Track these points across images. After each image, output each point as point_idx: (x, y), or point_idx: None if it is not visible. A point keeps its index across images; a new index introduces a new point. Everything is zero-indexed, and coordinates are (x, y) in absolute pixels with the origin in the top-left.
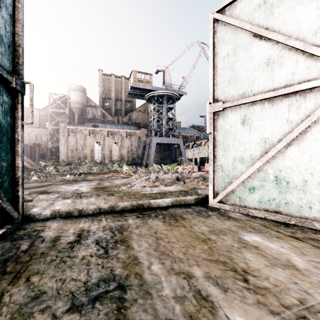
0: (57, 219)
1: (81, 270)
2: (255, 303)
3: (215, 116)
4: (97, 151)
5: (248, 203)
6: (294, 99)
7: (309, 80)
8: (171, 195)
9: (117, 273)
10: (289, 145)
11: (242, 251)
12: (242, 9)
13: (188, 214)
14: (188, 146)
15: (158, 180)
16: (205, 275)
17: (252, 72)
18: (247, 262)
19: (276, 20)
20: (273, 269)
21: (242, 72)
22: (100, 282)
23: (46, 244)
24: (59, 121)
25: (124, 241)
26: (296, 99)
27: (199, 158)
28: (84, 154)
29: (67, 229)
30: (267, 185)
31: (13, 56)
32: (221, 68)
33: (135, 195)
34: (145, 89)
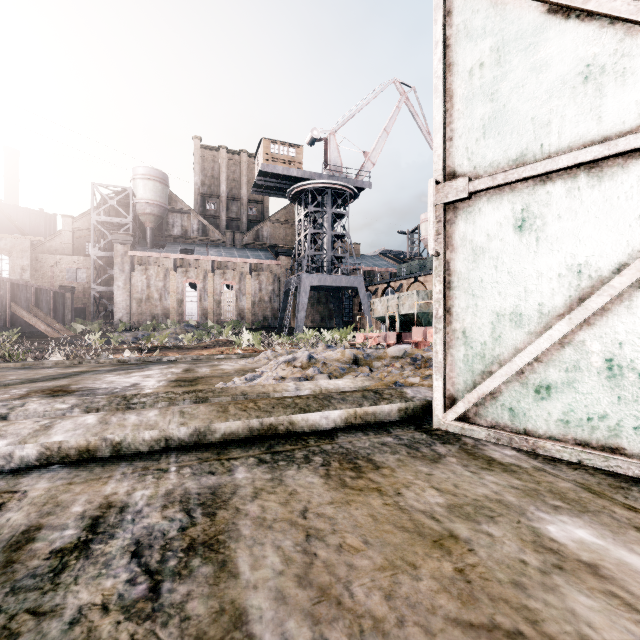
0: (55, 468)
1: None
2: None
3: (448, 214)
4: (191, 302)
5: (534, 424)
6: None
7: None
8: (343, 401)
9: None
10: None
11: (558, 583)
12: None
13: (387, 453)
14: (375, 293)
15: (314, 363)
16: None
17: (545, 102)
18: (588, 636)
19: None
20: None
21: (517, 104)
22: None
23: None
24: (114, 241)
25: (214, 544)
26: None
27: (399, 315)
28: (164, 308)
29: (69, 501)
30: (585, 380)
31: None
32: (463, 97)
33: (258, 403)
34: (288, 176)
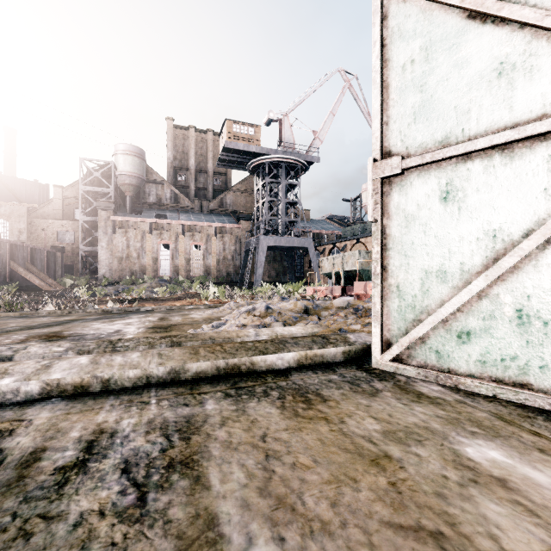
0: (54, 400)
1: None
2: None
3: (384, 187)
4: (165, 260)
5: (457, 364)
6: None
7: None
8: (295, 345)
9: None
10: (550, 242)
11: (473, 494)
12: None
13: (333, 388)
14: (323, 252)
15: (271, 312)
16: None
17: (465, 93)
18: (496, 535)
19: None
20: None
21: (442, 94)
22: None
23: (2, 475)
24: (98, 207)
25: (189, 463)
26: None
27: (343, 272)
28: (141, 265)
29: (68, 428)
30: (499, 327)
31: None
32: (397, 88)
33: (224, 346)
34: (248, 152)
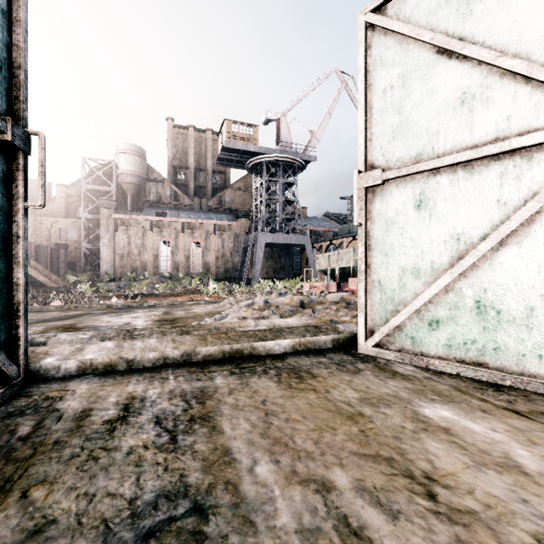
0: (89, 377)
1: (126, 476)
2: (452, 543)
3: (368, 195)
4: (165, 257)
5: (428, 348)
6: (510, 163)
7: (538, 129)
8: (291, 333)
9: (192, 482)
10: (502, 245)
11: (422, 437)
12: (416, 6)
13: (322, 368)
14: (320, 249)
15: (269, 306)
16: (356, 485)
17: (435, 117)
18: (432, 459)
19: (477, 24)
20: (480, 472)
21: (416, 117)
22: (159, 499)
23: (64, 425)
24: (100, 205)
25: (206, 418)
26: (515, 163)
27: (338, 268)
28: (142, 262)
29: (105, 395)
30: (462, 316)
31: (9, 85)
32: (379, 110)
33: (228, 334)
34: (247, 151)
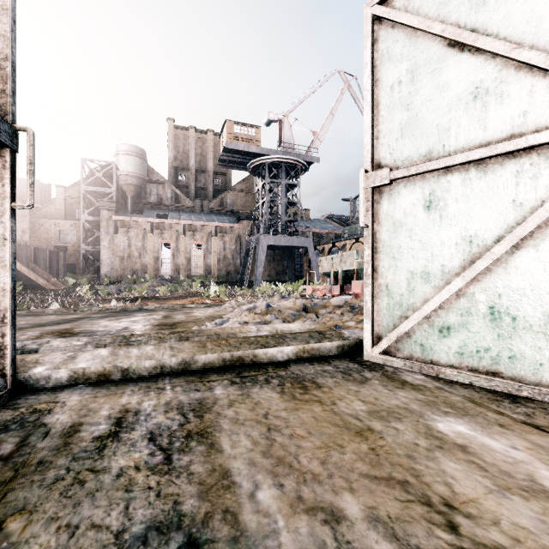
0: (81, 387)
1: (114, 503)
2: None
3: (375, 195)
4: (166, 259)
5: (438, 355)
6: (526, 161)
7: None
8: (294, 339)
9: (187, 510)
10: (518, 247)
11: (437, 456)
12: None
13: (327, 377)
14: (323, 251)
15: (271, 310)
16: (368, 514)
17: (446, 113)
18: (450, 483)
19: (491, 14)
20: (504, 498)
21: (426, 113)
22: (149, 532)
23: (51, 442)
24: (100, 207)
25: (204, 434)
26: (531, 161)
27: (341, 271)
28: (142, 264)
29: (97, 408)
30: (475, 322)
31: None
32: (386, 106)
33: (229, 341)
34: (248, 152)
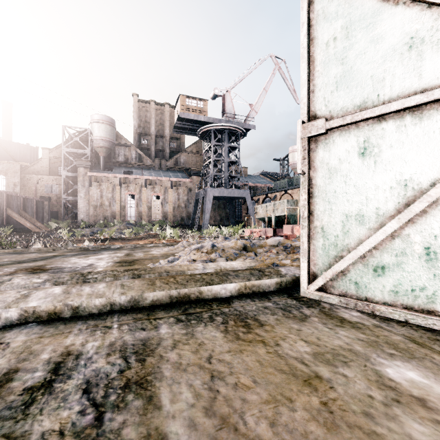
0: (31, 325)
1: None
2: None
3: (311, 145)
4: (131, 207)
5: (373, 293)
6: None
7: None
8: (236, 277)
9: None
10: None
11: (397, 414)
12: None
13: (268, 314)
14: (258, 201)
15: (216, 250)
16: None
17: (380, 64)
18: None
19: None
20: None
21: (360, 66)
22: None
23: None
24: (77, 165)
25: (143, 383)
26: None
27: (274, 217)
28: (112, 211)
29: (39, 350)
30: (410, 262)
31: None
32: (322, 62)
33: (176, 278)
34: (198, 121)
